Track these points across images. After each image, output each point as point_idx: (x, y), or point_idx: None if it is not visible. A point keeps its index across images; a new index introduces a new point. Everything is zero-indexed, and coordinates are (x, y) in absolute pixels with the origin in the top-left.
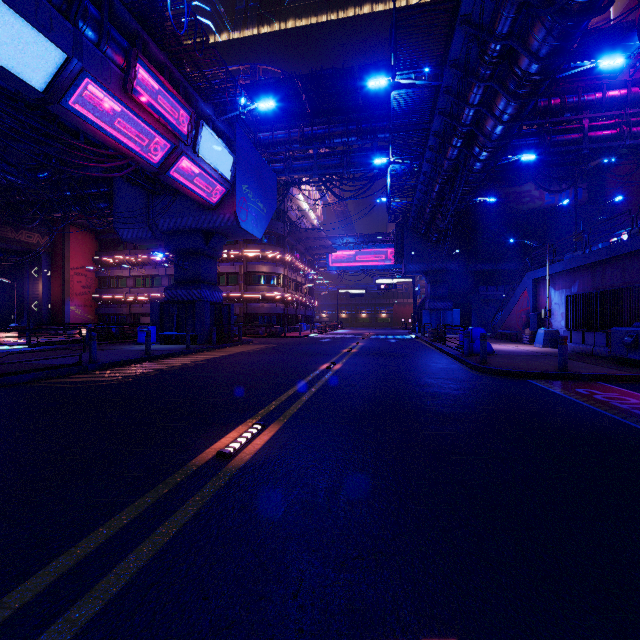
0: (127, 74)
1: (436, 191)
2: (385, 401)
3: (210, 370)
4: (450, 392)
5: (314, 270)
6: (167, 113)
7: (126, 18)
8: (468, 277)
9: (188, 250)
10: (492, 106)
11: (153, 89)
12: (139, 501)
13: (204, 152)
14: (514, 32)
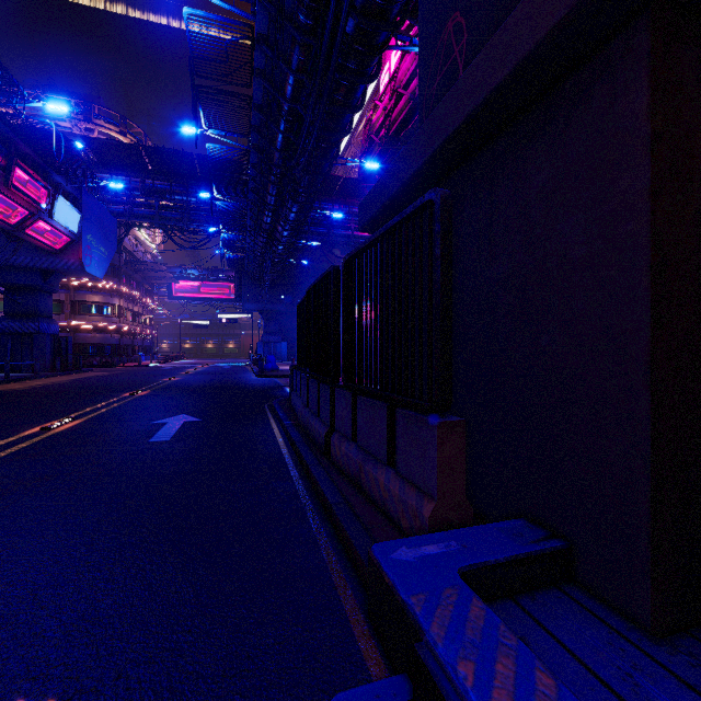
0: (8, 175)
1: (259, 256)
2: (198, 386)
3: (83, 383)
4: (231, 383)
5: (153, 299)
6: (33, 194)
7: (5, 131)
8: (294, 316)
9: (23, 285)
10: (277, 226)
11: (24, 180)
12: (113, 399)
13: (58, 216)
14: (277, 203)
